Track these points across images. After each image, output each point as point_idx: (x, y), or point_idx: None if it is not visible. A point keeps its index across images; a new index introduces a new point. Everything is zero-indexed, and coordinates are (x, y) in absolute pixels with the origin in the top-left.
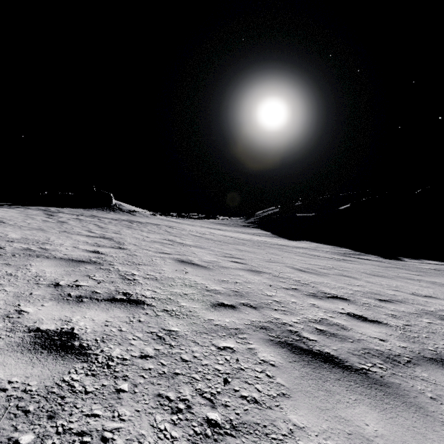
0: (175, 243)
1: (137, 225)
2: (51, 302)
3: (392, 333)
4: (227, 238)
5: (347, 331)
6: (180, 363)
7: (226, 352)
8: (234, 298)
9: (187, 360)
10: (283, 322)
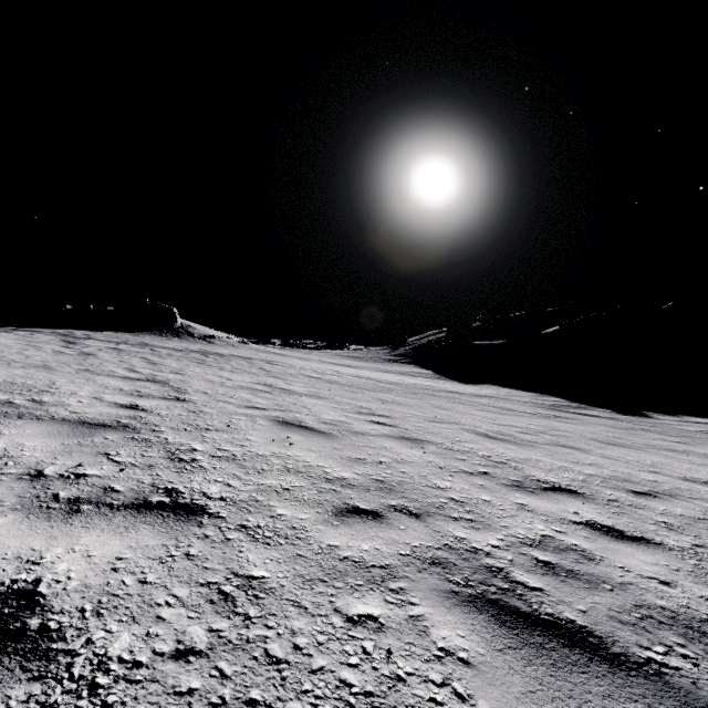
0: (275, 389)
1: (214, 359)
2: (12, 514)
3: (678, 565)
4: (362, 380)
5: (595, 563)
6: (263, 668)
7: (364, 631)
8: (378, 496)
9: (279, 658)
10: (473, 547)
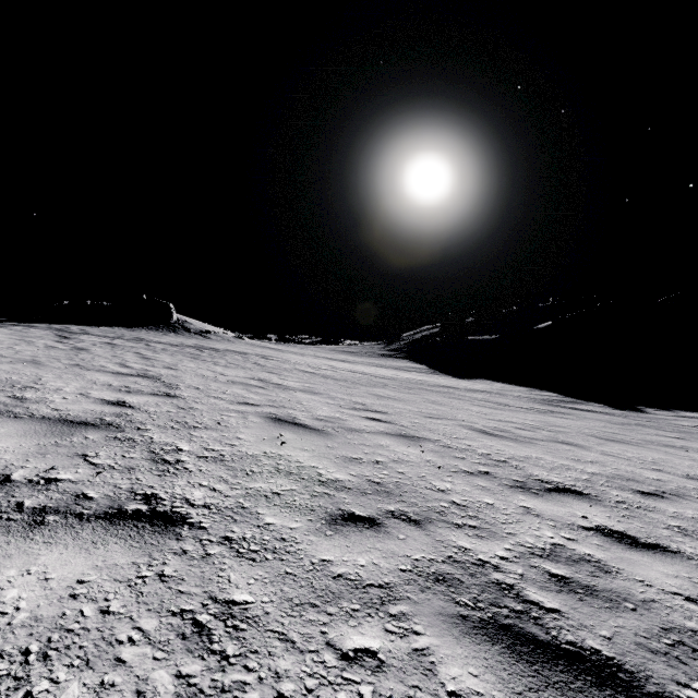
0: (269, 384)
1: (209, 353)
2: None
3: None
4: (357, 375)
5: (612, 577)
6: None
7: (362, 671)
8: (375, 500)
9: None
10: (479, 559)
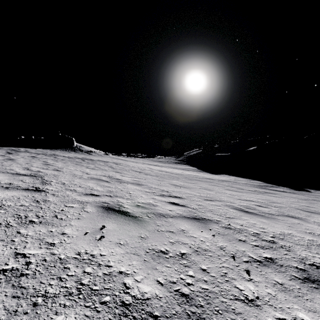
0: (113, 179)
1: (87, 162)
2: None
3: None
4: (163, 173)
5: None
6: None
7: None
8: None
9: None
10: None
